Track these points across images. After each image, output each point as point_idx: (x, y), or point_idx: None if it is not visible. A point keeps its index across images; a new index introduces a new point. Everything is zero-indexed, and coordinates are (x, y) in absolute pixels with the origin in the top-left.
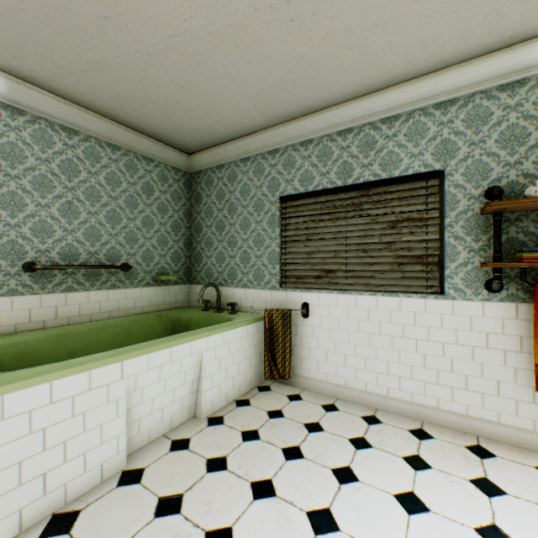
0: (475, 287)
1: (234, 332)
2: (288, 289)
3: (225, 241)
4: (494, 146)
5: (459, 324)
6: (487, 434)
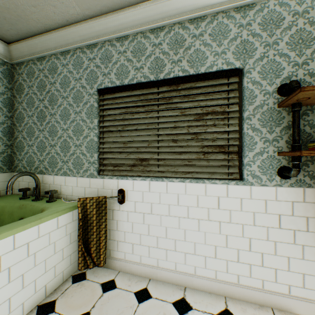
0: (270, 174)
1: (38, 228)
2: (106, 176)
3: (46, 131)
4: (286, 48)
5: (256, 207)
6: (280, 305)
